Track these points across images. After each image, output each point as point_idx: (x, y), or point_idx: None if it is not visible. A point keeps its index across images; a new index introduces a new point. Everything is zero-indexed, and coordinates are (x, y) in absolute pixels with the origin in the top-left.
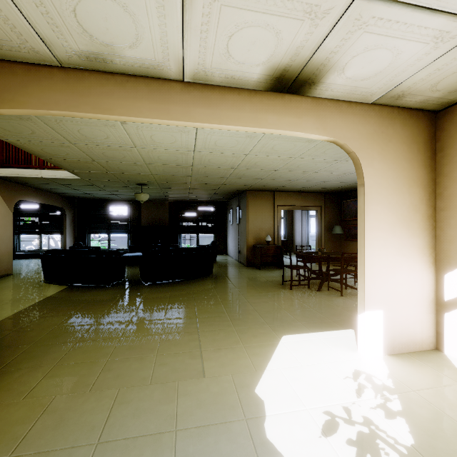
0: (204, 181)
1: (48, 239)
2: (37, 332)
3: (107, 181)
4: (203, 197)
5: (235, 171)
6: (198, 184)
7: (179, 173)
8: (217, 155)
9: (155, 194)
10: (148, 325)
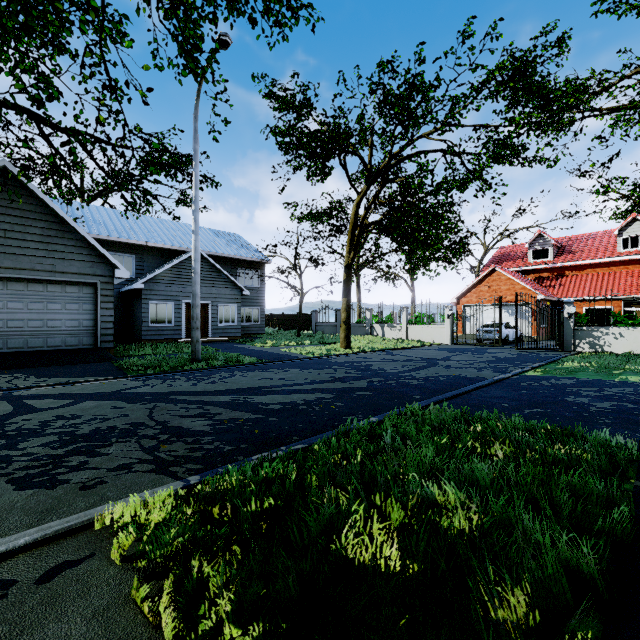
0: None
1: None
2: None
3: None
4: None
5: None
6: None
7: None
8: None
9: None
10: None
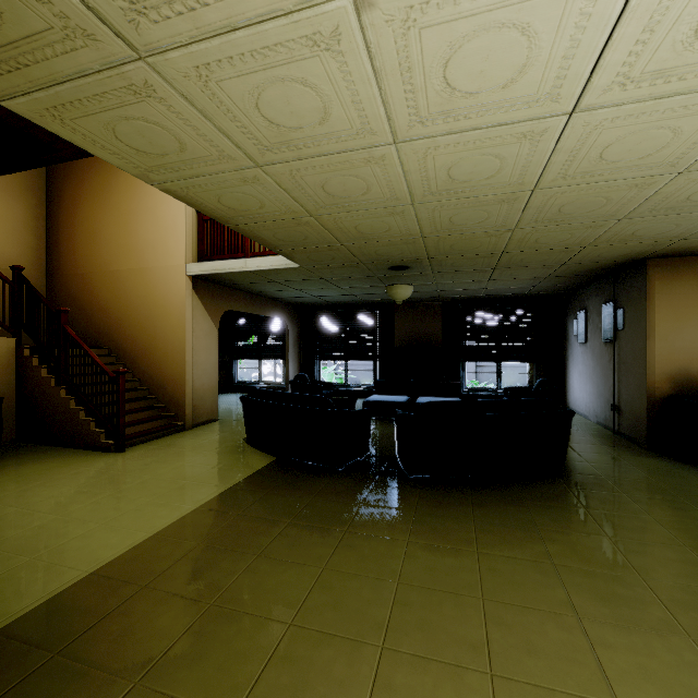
0: (540, 243)
1: (275, 365)
2: (174, 613)
3: (339, 266)
4: (515, 288)
5: (669, 185)
6: (521, 254)
7: (487, 223)
8: (652, 113)
9: (420, 289)
10: (442, 695)
